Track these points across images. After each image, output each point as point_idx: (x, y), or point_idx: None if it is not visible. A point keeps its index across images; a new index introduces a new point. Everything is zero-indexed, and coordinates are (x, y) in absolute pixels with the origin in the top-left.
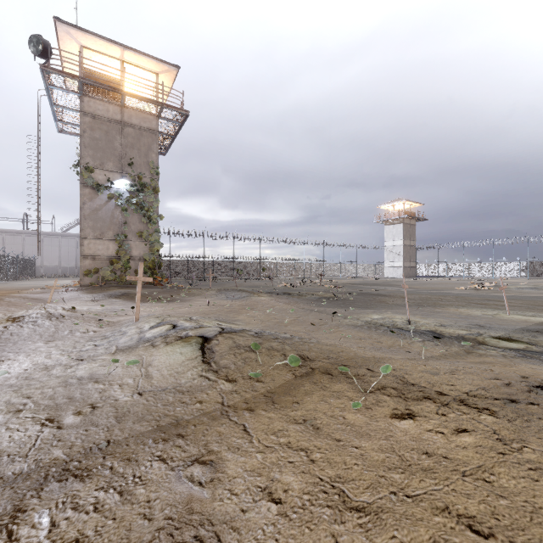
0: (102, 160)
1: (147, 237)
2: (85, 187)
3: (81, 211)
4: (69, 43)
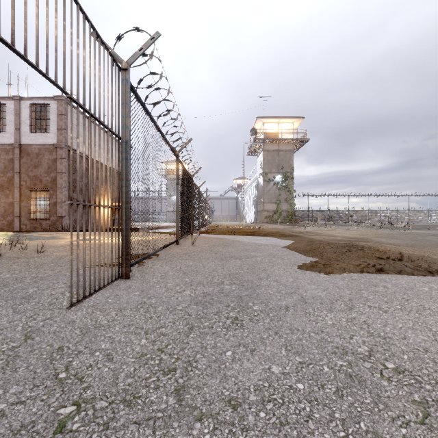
0: (270, 169)
1: (288, 201)
2: (264, 181)
3: (263, 192)
4: (258, 123)
